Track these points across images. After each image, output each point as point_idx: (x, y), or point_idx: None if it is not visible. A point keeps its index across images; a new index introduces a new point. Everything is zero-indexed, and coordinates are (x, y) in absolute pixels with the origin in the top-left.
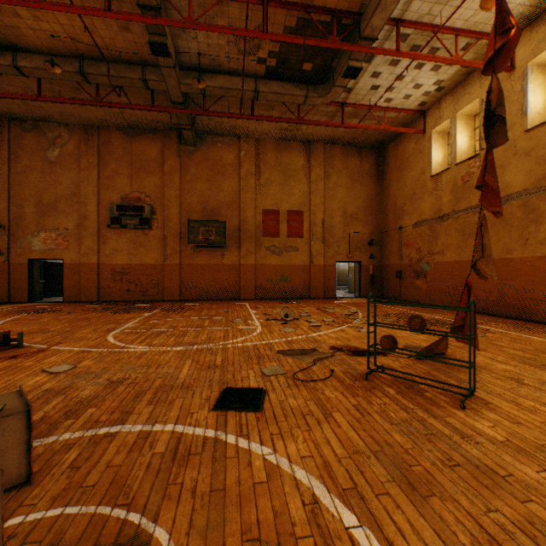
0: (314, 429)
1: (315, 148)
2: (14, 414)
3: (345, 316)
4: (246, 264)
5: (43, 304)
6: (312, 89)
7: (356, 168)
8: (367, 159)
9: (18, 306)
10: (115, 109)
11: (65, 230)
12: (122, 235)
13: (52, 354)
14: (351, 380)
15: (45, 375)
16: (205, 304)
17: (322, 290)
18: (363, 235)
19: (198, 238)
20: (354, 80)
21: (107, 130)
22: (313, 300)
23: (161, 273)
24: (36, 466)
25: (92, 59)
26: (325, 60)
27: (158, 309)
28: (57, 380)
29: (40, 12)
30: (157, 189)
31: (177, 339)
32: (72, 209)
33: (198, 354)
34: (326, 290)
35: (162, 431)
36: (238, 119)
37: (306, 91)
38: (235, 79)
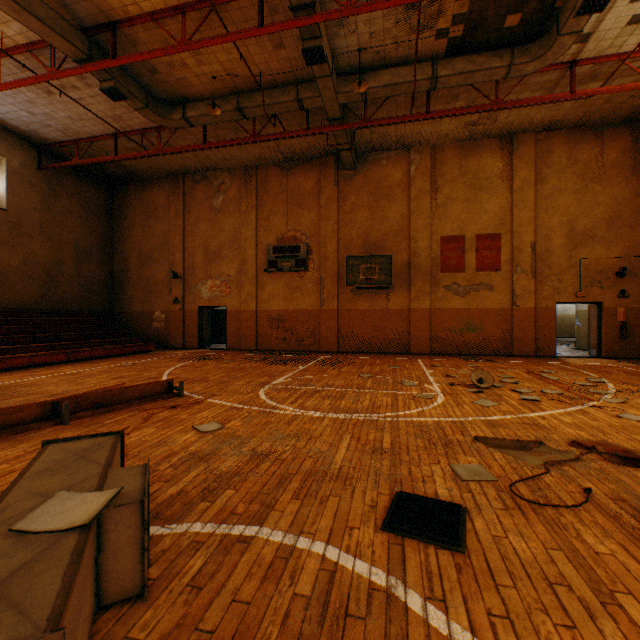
0: (582, 628)
1: (519, 142)
2: (127, 503)
3: (580, 387)
4: (417, 308)
5: (209, 350)
6: (519, 52)
7: (591, 160)
8: (613, 144)
9: (189, 352)
10: (271, 143)
11: (227, 277)
12: (278, 278)
13: (205, 407)
14: (636, 518)
15: (194, 433)
16: (366, 357)
17: (532, 345)
18: (604, 261)
19: (358, 278)
20: (595, 18)
21: (264, 168)
22: (517, 359)
23: (317, 320)
24: (157, 568)
25: (248, 92)
26: (543, 1)
27: (313, 361)
28: (203, 441)
29: (202, 55)
30: (313, 225)
31: (333, 403)
32: (233, 255)
33: (358, 427)
34: (538, 345)
35: (308, 551)
36: (407, 125)
37: (509, 58)
38: (405, 70)
